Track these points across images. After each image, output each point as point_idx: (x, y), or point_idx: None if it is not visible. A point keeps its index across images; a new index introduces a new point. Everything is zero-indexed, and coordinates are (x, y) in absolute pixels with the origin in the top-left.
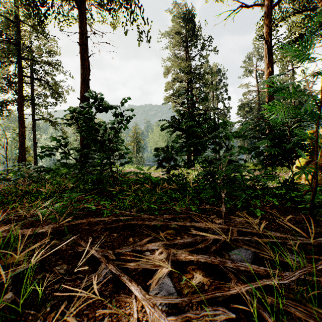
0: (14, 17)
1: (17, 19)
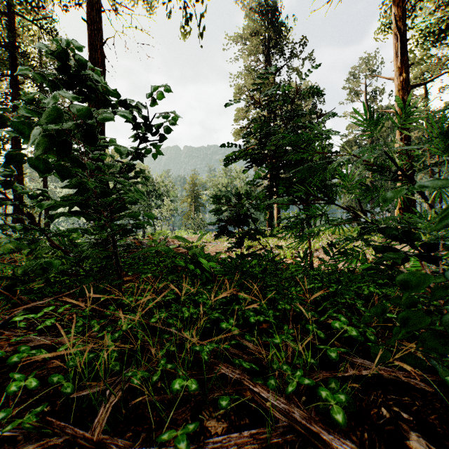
0: (7, 7)
1: (11, 10)
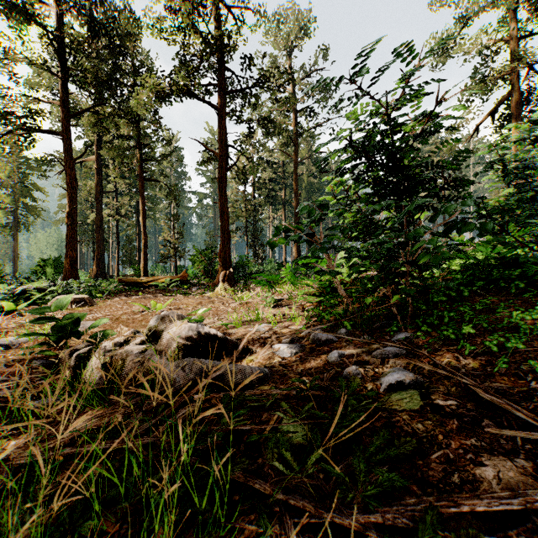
0: None
1: None
